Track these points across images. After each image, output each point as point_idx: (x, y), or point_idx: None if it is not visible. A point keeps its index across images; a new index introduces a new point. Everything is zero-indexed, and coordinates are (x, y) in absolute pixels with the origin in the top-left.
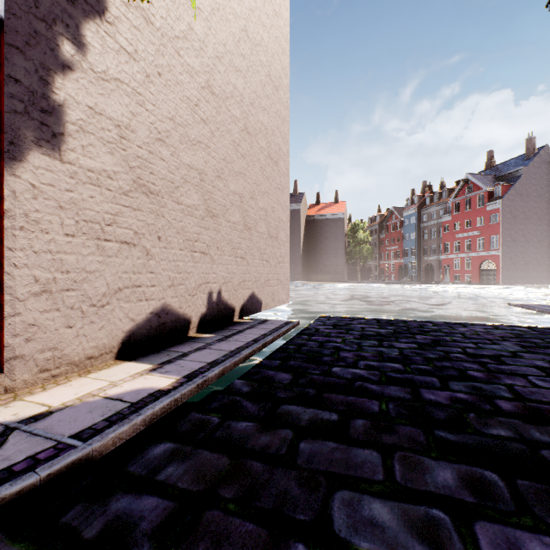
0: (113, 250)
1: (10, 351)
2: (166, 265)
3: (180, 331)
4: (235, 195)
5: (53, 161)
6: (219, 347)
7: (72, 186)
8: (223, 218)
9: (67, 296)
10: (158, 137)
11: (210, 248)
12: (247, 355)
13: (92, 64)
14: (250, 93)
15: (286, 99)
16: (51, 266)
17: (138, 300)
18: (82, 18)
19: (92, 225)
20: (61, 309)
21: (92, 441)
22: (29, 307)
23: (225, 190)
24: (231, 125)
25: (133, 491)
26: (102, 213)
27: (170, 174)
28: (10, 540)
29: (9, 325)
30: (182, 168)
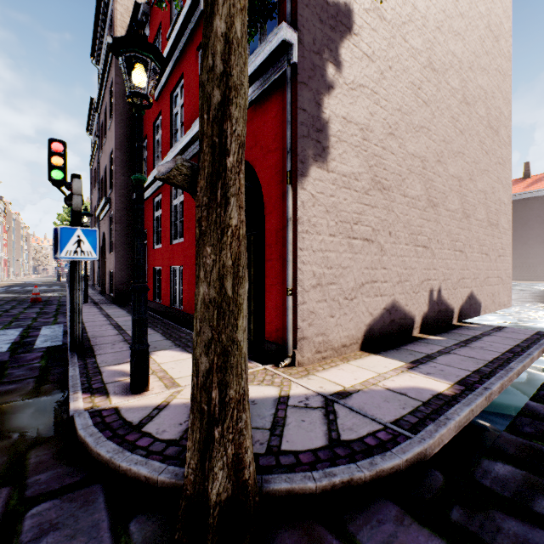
0: (357, 247)
1: (300, 333)
2: (394, 261)
3: (406, 329)
4: (454, 179)
5: (322, 172)
6: (467, 354)
7: (333, 191)
8: (442, 207)
9: (330, 289)
10: (389, 131)
11: (431, 242)
12: (518, 370)
13: (345, 78)
14: (468, 56)
15: (507, 48)
16: (321, 263)
17: (374, 295)
18: (339, 39)
19: (345, 225)
20: (327, 300)
21: (421, 435)
22: (310, 297)
23: (444, 175)
24: (449, 99)
25: (514, 515)
26: (351, 213)
27: (398, 167)
28: (413, 517)
29: (299, 311)
30: (407, 159)
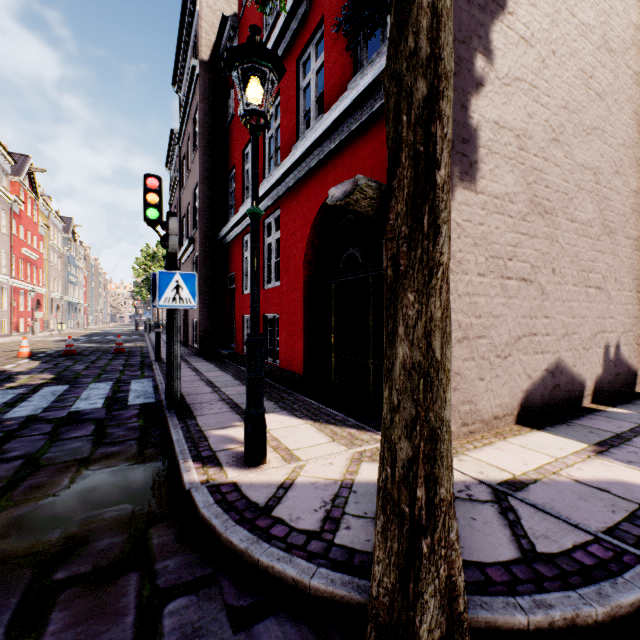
0: (512, 290)
1: None
2: (559, 307)
3: (573, 397)
4: (636, 196)
5: (469, 195)
6: None
7: (482, 218)
8: (621, 234)
9: (479, 344)
10: (551, 136)
11: (606, 281)
12: None
13: (496, 71)
14: None
15: None
16: (468, 311)
17: (533, 352)
18: (489, 22)
19: (496, 261)
20: (474, 359)
21: None
22: (454, 354)
23: (623, 191)
24: (631, 88)
25: None
26: (504, 246)
27: (563, 184)
28: None
29: None
30: (575, 172)
